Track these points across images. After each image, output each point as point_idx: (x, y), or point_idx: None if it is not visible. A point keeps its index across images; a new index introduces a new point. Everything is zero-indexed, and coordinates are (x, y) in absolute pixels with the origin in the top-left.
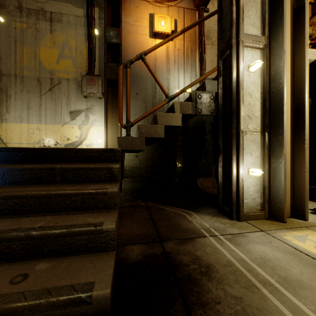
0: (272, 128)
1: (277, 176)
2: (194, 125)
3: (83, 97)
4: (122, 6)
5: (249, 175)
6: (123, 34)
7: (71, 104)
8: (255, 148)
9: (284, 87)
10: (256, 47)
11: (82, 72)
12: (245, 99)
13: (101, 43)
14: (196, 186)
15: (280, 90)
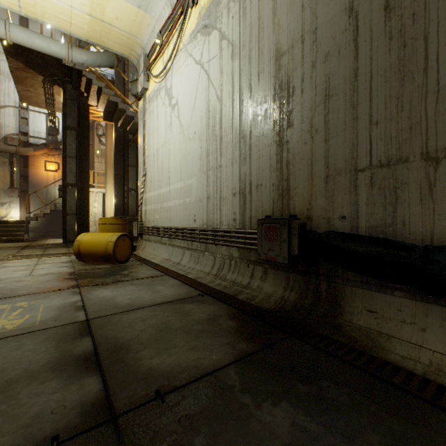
0: None
1: None
2: None
3: (8, 197)
4: (30, 157)
5: None
6: (30, 169)
7: (2, 200)
8: None
9: None
10: None
11: (7, 186)
12: None
13: (18, 173)
14: None
15: None
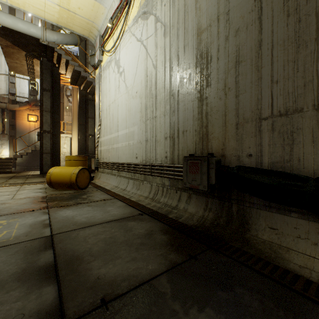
0: None
1: None
2: None
3: (0, 140)
4: (16, 111)
5: None
6: (17, 120)
7: None
8: None
9: None
10: None
11: None
12: None
13: (8, 123)
14: None
15: None
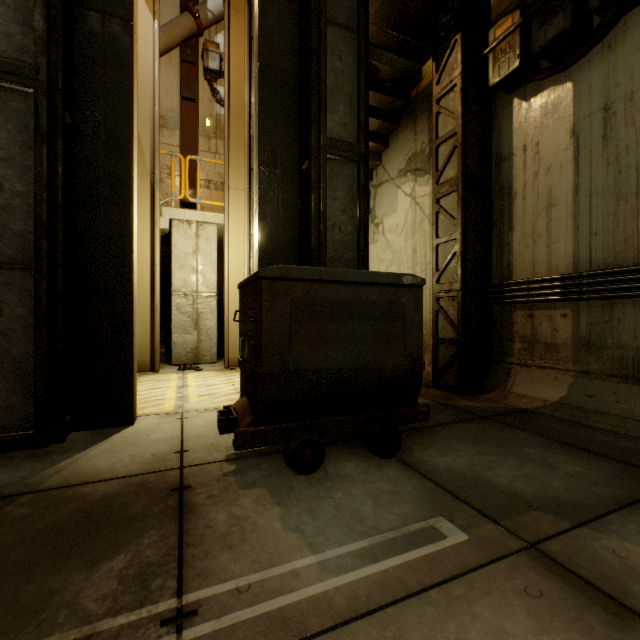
0: None
1: None
2: None
3: None
4: None
5: None
6: None
7: None
8: None
9: None
10: None
11: None
12: None
13: None
14: None
15: None
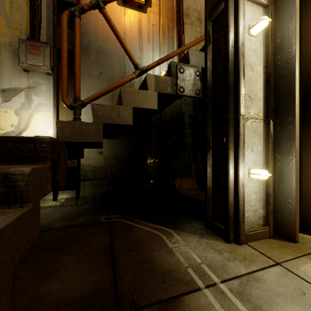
0: (277, 115)
1: (285, 179)
2: (171, 116)
3: (23, 71)
4: None
5: (250, 178)
6: None
7: (4, 79)
8: (256, 141)
9: (295, 57)
10: (260, 1)
11: (21, 36)
12: (245, 72)
13: (51, 1)
14: (174, 188)
15: (289, 62)
